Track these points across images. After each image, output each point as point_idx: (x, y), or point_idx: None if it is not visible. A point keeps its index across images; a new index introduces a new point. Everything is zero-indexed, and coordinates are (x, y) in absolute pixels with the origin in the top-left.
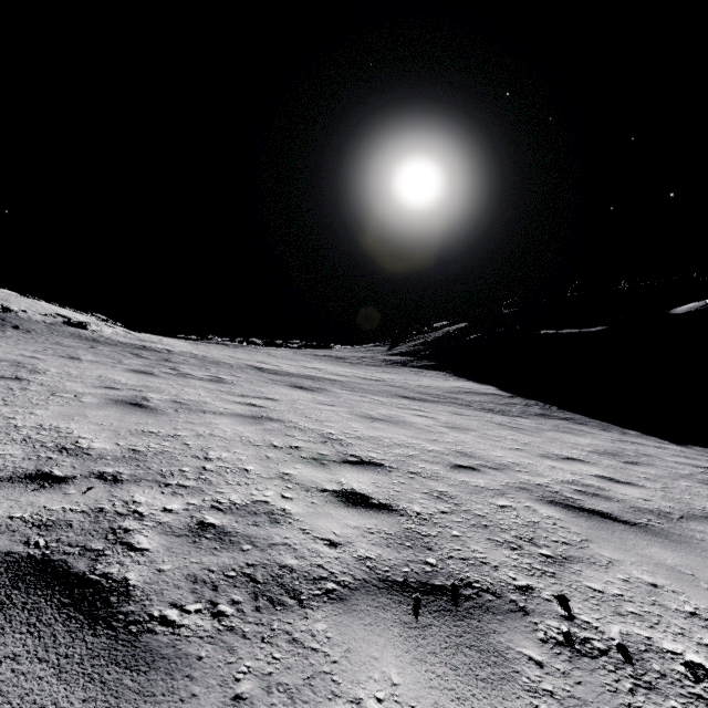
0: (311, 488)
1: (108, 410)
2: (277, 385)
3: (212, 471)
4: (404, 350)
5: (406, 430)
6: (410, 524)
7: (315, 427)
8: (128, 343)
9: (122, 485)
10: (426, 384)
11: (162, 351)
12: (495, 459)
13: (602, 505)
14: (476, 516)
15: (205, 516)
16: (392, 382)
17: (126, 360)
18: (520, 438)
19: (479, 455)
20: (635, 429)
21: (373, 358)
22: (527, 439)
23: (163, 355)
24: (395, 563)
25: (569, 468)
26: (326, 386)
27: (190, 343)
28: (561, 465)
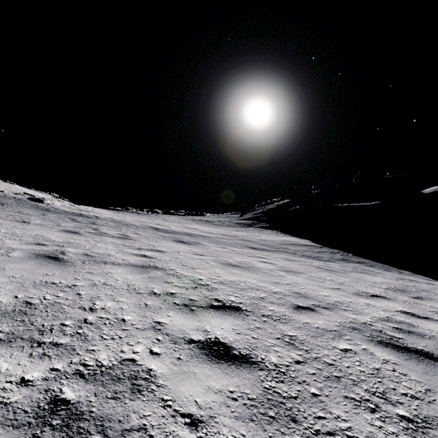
0: (179, 339)
1: (26, 263)
2: (165, 240)
3: (92, 324)
4: (250, 216)
5: (256, 275)
6: (271, 382)
7: (189, 274)
8: (70, 212)
9: None
10: (265, 238)
11: (92, 217)
12: (324, 299)
13: (420, 343)
14: (326, 364)
15: (63, 387)
16: (243, 237)
17: (64, 223)
18: (335, 279)
19: (312, 295)
20: (407, 270)
21: (230, 222)
22: (340, 279)
23: (92, 220)
24: None
25: (379, 305)
26: (200, 241)
27: (113, 212)
28: (372, 302)
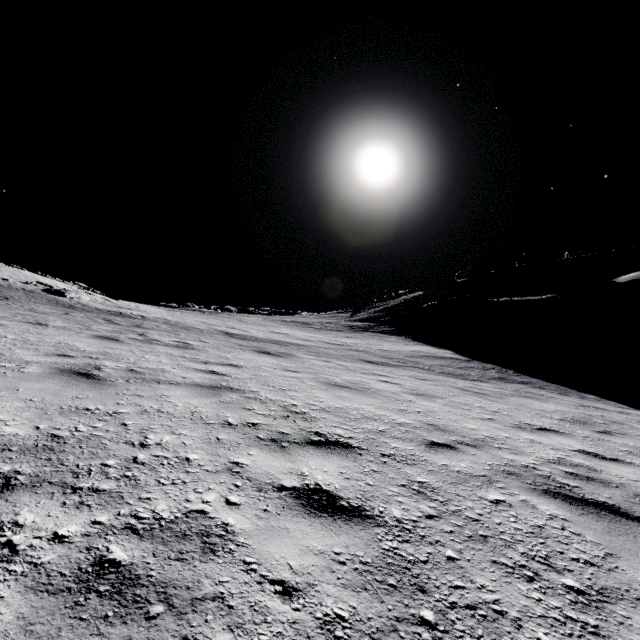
0: (265, 485)
1: (48, 382)
2: (243, 350)
3: (144, 464)
4: (365, 316)
5: (373, 399)
6: (391, 542)
7: (278, 398)
8: (105, 310)
9: (10, 493)
10: (387, 348)
11: (136, 317)
12: (470, 433)
13: (603, 493)
14: (469, 520)
15: (110, 545)
16: (355, 346)
17: (96, 325)
18: (487, 405)
19: (452, 428)
20: (592, 393)
21: (337, 324)
22: (494, 407)
23: (136, 321)
24: (377, 627)
25: (548, 442)
26: (292, 351)
27: (167, 310)
28: (539, 438)
